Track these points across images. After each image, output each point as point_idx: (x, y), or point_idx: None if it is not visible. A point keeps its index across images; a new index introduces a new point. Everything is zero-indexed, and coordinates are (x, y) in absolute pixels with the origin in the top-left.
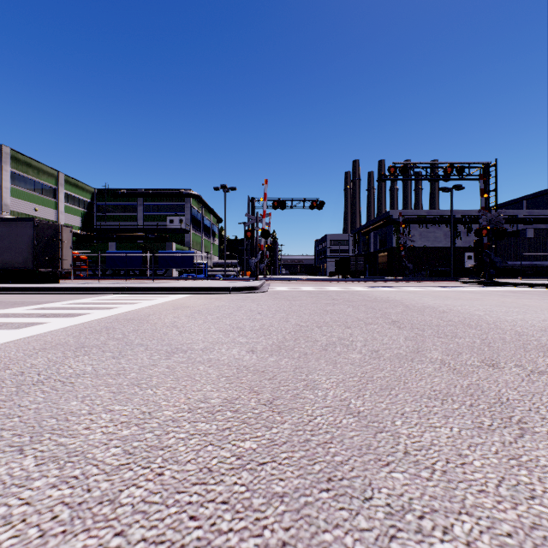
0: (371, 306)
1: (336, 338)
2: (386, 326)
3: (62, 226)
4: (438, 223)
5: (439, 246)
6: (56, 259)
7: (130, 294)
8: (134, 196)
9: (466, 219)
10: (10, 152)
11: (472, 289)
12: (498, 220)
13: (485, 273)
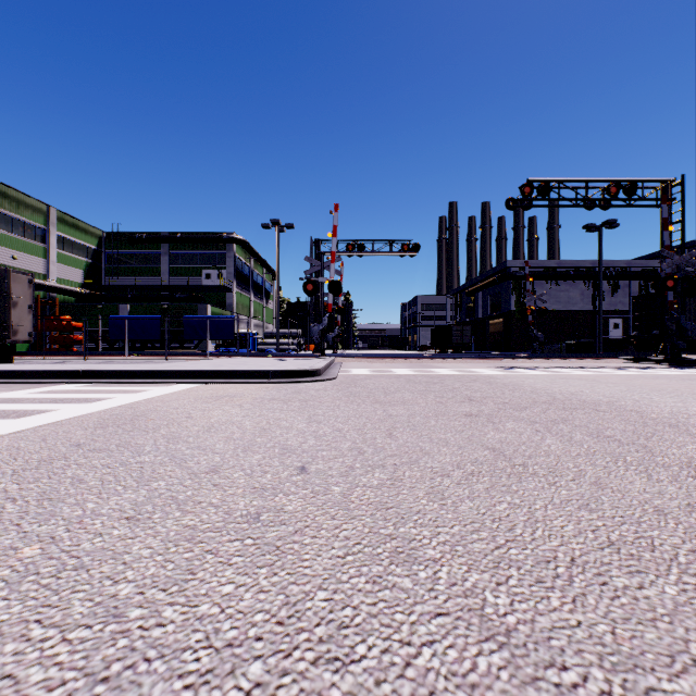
0: (586, 425)
1: None
2: None
3: (9, 271)
4: (574, 277)
5: (574, 309)
6: None
7: (81, 386)
8: (157, 241)
9: (611, 273)
10: None
11: (677, 373)
12: (691, 265)
13: (666, 347)
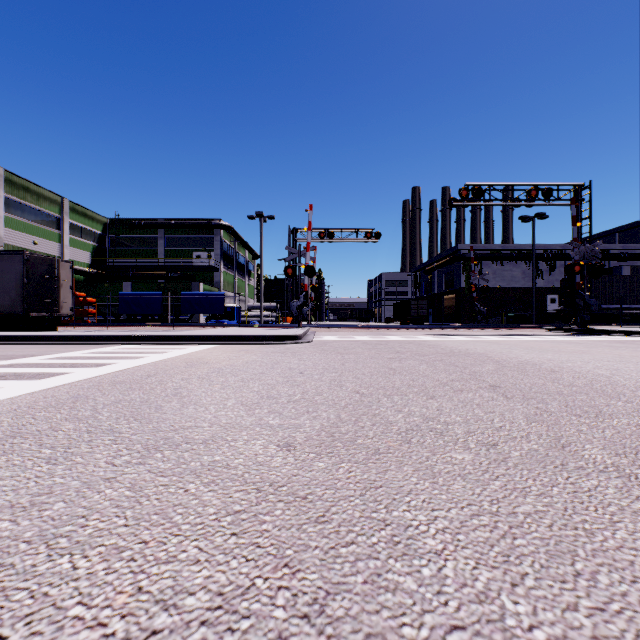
0: (450, 361)
1: (418, 417)
2: (486, 395)
3: (59, 261)
4: (516, 259)
5: (517, 286)
6: (51, 301)
7: (138, 346)
8: (154, 227)
9: (548, 255)
10: (4, 174)
11: (566, 339)
12: (594, 254)
13: (577, 319)
